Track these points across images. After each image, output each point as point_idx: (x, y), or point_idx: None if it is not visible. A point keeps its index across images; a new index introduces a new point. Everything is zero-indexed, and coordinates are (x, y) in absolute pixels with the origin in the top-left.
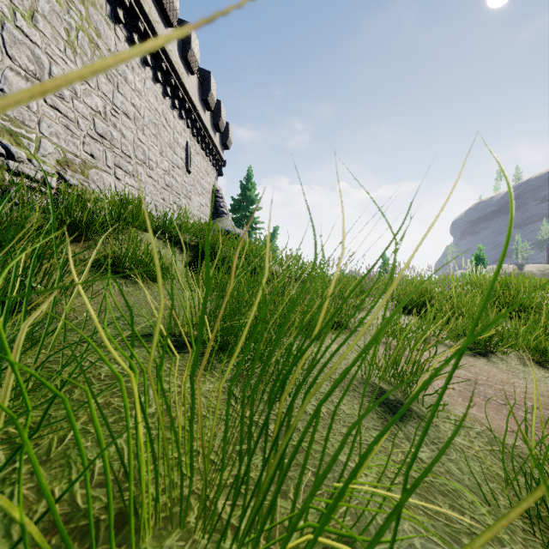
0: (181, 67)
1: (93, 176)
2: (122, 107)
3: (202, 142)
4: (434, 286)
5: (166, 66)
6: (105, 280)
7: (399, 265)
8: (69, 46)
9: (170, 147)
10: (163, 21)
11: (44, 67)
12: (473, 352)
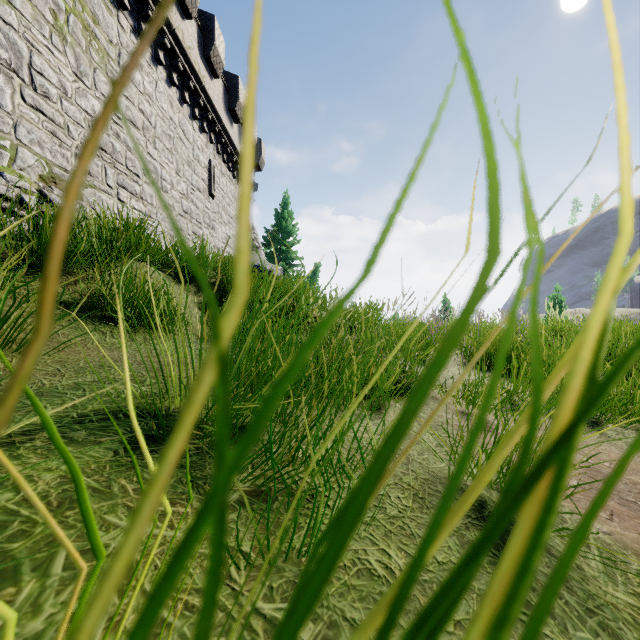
0: (202, 68)
1: (88, 197)
2: (127, 113)
3: (229, 161)
4: None
5: (184, 66)
6: (81, 328)
7: None
8: (56, 32)
9: (188, 166)
10: (179, 10)
11: (22, 56)
12: None
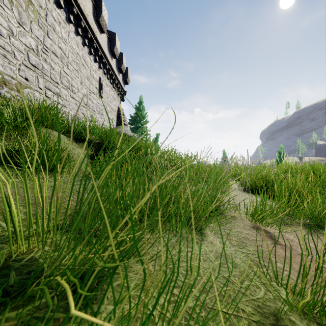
0: (95, 27)
1: (27, 93)
2: (51, 48)
3: (110, 79)
4: (263, 172)
5: (84, 25)
6: None
7: (237, 157)
8: None
9: (88, 80)
10: None
11: None
12: (323, 231)
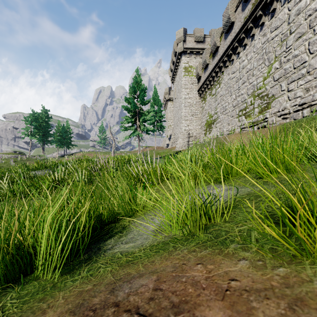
0: None
1: None
2: None
3: None
4: None
5: None
6: None
7: None
8: None
9: None
10: None
11: None
12: None
